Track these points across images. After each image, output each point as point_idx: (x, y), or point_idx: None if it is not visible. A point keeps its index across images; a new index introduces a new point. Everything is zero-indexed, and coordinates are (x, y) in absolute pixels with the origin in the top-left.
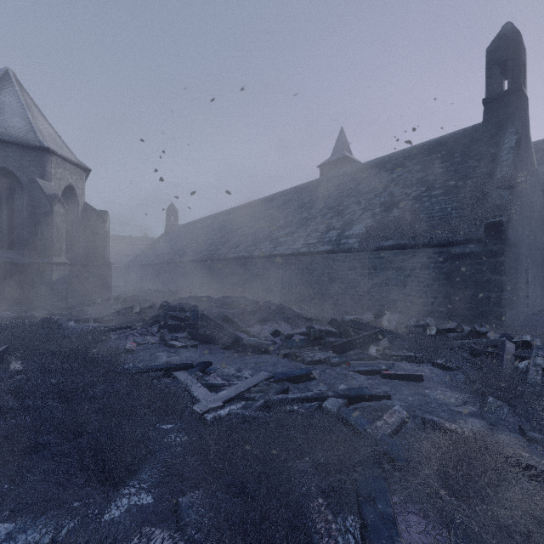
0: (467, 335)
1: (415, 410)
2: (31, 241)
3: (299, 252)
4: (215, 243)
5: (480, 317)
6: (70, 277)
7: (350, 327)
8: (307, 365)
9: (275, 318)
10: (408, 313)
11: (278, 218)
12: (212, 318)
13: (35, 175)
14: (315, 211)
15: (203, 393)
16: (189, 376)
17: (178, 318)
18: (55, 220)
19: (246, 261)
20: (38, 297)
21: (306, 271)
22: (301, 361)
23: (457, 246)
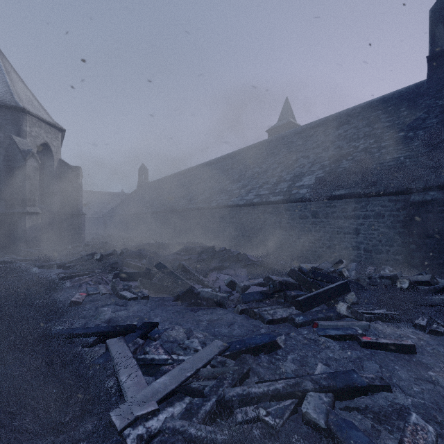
0: (443, 289)
1: (434, 414)
2: (8, 193)
3: (252, 202)
4: (177, 196)
5: (443, 267)
6: (45, 225)
7: (310, 278)
8: (267, 325)
9: (230, 266)
10: (361, 260)
11: (232, 173)
12: (166, 266)
13: (11, 132)
14: (266, 166)
15: (134, 382)
16: (124, 347)
17: (134, 265)
18: (29, 173)
19: (203, 211)
20: (14, 243)
21: (258, 220)
22: (260, 319)
23: (416, 194)
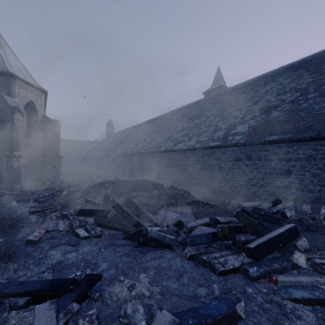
0: None
1: None
2: (0, 140)
3: (194, 147)
4: (134, 143)
5: None
6: (30, 166)
7: (255, 219)
8: (219, 277)
9: (177, 203)
10: (293, 198)
11: (177, 124)
12: (119, 204)
13: (3, 93)
14: (204, 118)
15: None
16: (51, 322)
17: (93, 202)
18: (15, 125)
19: (154, 154)
20: (4, 180)
21: (199, 162)
22: (210, 269)
23: None
